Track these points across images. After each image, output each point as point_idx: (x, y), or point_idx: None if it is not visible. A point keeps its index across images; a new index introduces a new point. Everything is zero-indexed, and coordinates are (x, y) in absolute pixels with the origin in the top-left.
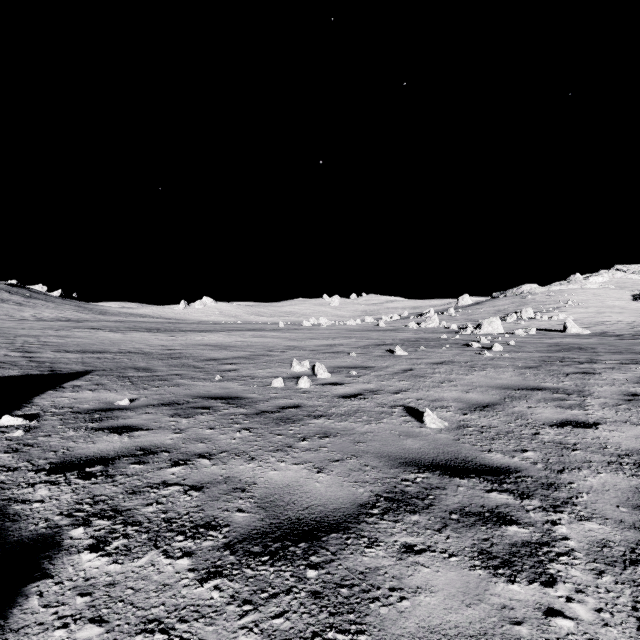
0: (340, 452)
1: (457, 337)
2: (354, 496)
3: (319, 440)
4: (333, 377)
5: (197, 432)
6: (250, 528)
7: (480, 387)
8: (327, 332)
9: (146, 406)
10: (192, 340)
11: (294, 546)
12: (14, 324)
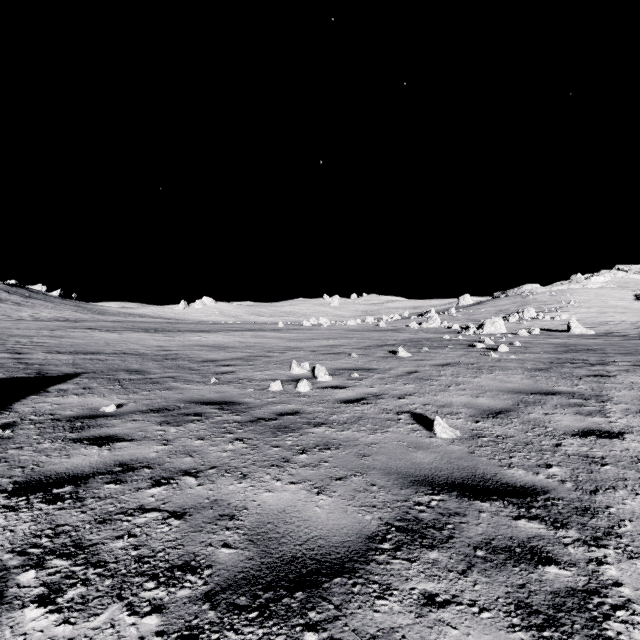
0: (343, 468)
1: (460, 337)
2: (360, 525)
3: (319, 453)
4: (334, 380)
5: (185, 443)
6: (237, 570)
7: (490, 391)
8: (327, 332)
9: (133, 412)
10: (190, 340)
11: (289, 596)
12: (10, 324)
